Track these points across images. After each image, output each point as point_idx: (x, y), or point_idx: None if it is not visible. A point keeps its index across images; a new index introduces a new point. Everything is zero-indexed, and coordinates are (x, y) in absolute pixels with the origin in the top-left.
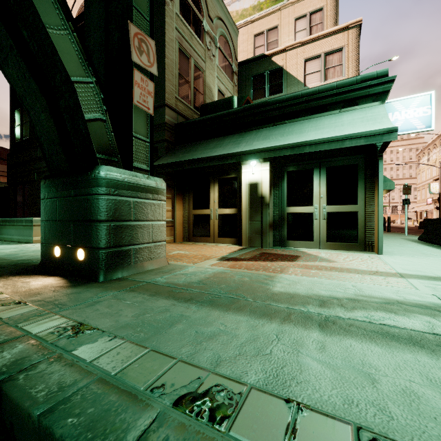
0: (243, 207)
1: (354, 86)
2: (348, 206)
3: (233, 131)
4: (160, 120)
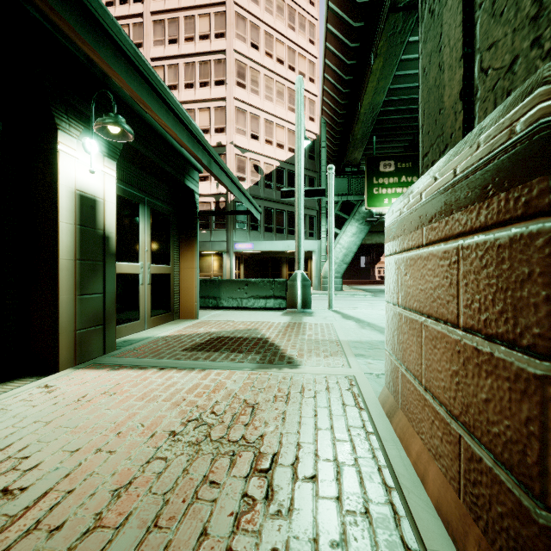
0: (63, 254)
1: None
2: (165, 266)
3: None
4: None
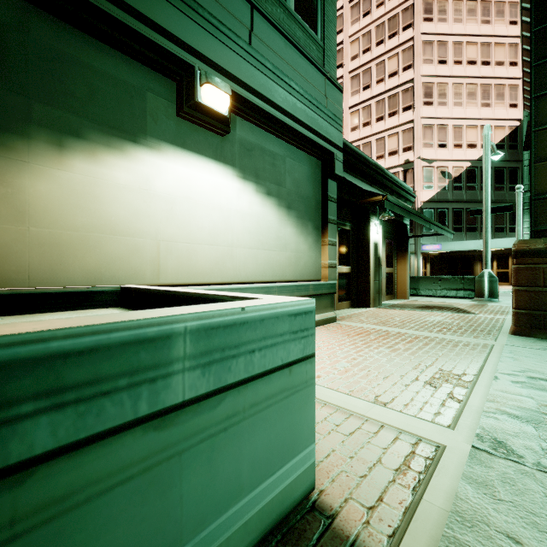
0: (371, 266)
1: (410, 192)
2: (391, 269)
3: (370, 183)
4: (338, 112)
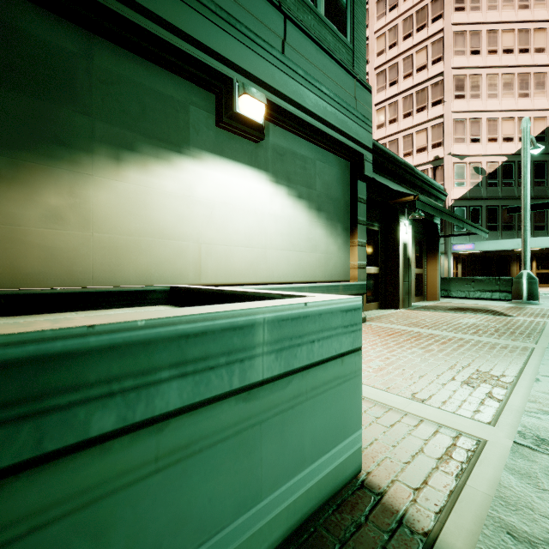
0: (400, 267)
1: (441, 190)
2: (420, 269)
3: (399, 182)
4: (367, 113)
